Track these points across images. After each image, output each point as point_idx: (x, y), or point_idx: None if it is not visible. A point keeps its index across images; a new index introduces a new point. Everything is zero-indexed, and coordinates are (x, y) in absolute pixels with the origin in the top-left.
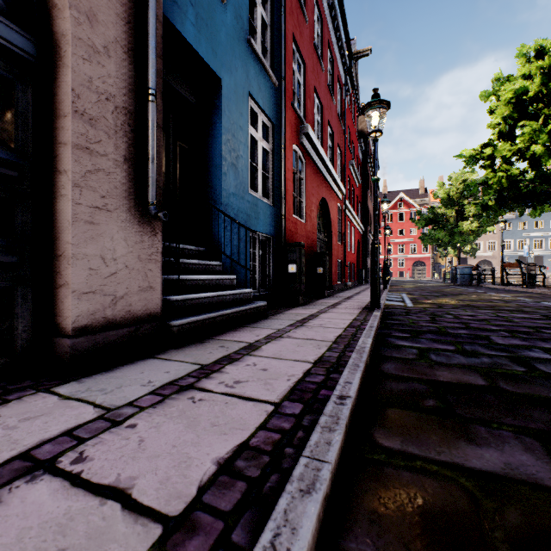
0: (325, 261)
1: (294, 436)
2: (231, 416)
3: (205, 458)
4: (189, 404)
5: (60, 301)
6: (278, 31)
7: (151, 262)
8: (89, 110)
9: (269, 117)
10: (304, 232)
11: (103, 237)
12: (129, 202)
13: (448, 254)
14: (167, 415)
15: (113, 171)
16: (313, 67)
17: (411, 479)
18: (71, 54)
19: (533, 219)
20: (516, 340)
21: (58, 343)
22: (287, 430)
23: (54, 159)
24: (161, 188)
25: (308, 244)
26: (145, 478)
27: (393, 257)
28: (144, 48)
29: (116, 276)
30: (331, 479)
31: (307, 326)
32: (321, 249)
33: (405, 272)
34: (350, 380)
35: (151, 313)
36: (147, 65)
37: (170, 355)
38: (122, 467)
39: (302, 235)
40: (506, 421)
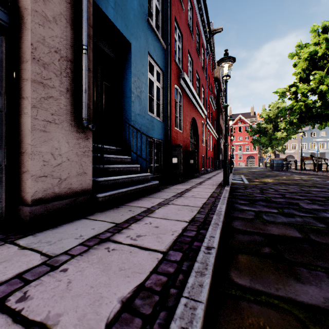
0: (194, 156)
1: (176, 279)
2: (133, 262)
3: (113, 297)
4: (105, 252)
5: (24, 182)
6: (166, 15)
7: (85, 156)
8: (43, 58)
9: (160, 67)
10: (182, 138)
11: (53, 140)
12: (70, 118)
13: (268, 151)
14: (89, 261)
15: (59, 98)
16: (187, 38)
17: (260, 311)
18: (31, 21)
19: (319, 131)
20: (316, 206)
21: (22, 209)
22: (172, 273)
23: (20, 90)
24: (91, 110)
25: (184, 146)
26: (68, 315)
27: (235, 153)
28: (80, 20)
29: (61, 166)
30: (204, 314)
31: (184, 197)
32: (192, 148)
33: (242, 162)
34: (213, 234)
35: (84, 189)
36: (82, 30)
37: (96, 217)
38: (52, 305)
39: (181, 140)
40: (319, 264)
